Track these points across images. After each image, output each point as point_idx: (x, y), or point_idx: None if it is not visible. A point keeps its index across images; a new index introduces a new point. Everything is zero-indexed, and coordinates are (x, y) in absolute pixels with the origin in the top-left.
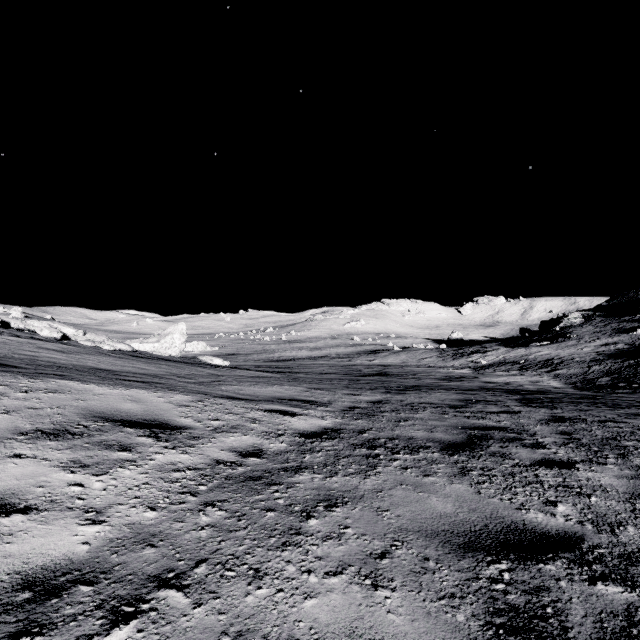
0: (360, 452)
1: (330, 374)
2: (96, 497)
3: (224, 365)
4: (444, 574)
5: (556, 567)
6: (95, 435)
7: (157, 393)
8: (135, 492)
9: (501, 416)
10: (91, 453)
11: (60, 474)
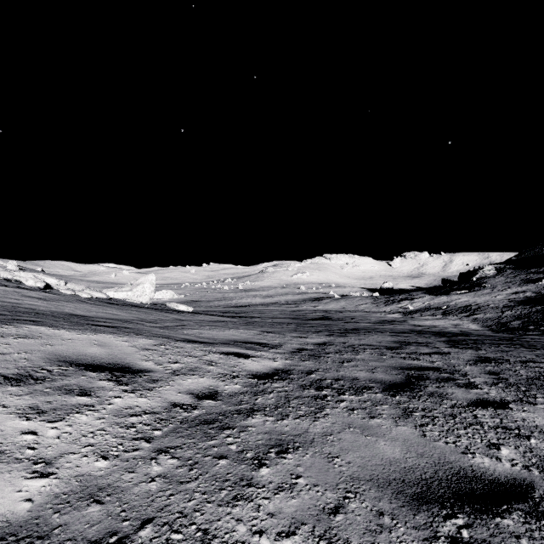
0: (309, 393)
1: (280, 318)
2: (48, 446)
3: (188, 311)
4: (401, 532)
5: (513, 521)
6: (57, 380)
7: (122, 337)
8: (89, 439)
9: (433, 357)
10: (50, 398)
11: (15, 421)
